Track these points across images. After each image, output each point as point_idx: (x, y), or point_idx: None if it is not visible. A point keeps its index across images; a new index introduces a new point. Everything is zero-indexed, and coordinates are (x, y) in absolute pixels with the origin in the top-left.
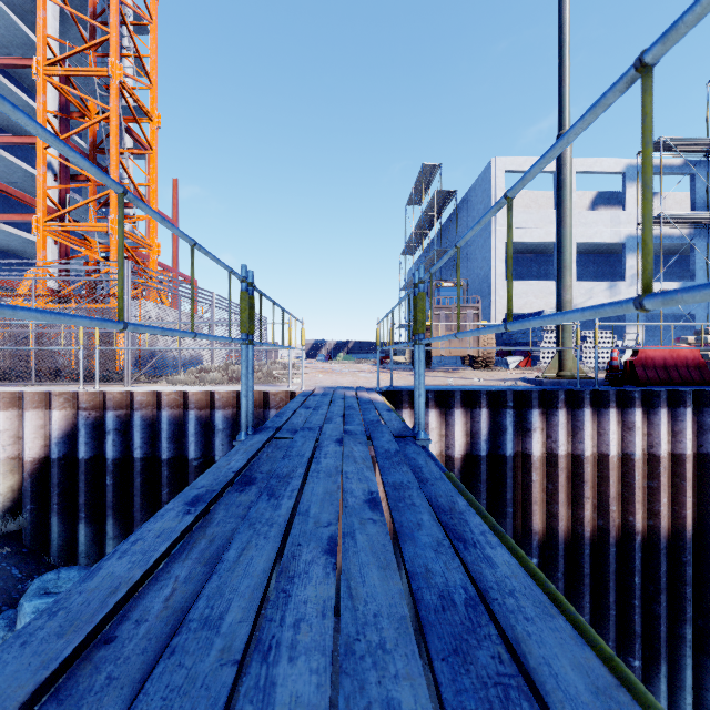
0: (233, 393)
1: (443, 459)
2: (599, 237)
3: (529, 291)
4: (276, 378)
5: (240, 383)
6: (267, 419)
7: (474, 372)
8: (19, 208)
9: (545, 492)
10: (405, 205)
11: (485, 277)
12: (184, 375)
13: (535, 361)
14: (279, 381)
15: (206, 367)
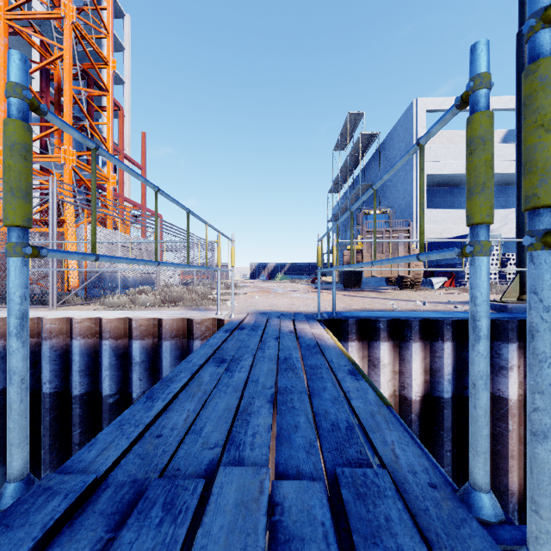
0: (153, 320)
1: (396, 400)
2: (514, 168)
3: (448, 218)
4: (209, 301)
5: (171, 306)
6: (191, 351)
7: (403, 292)
8: None
9: (521, 442)
10: (332, 150)
11: (406, 207)
12: (119, 297)
13: (459, 281)
14: (212, 303)
15: (145, 288)
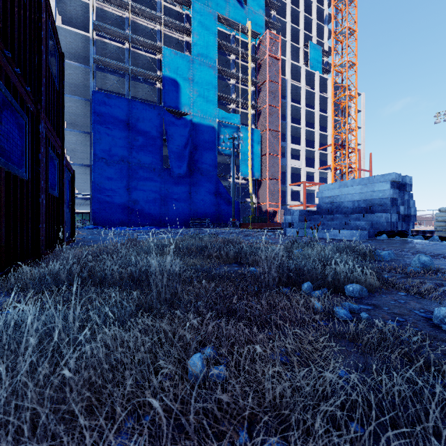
0: None
1: None
2: None
3: None
4: None
5: None
6: None
7: None
8: (321, 180)
9: None
10: None
11: None
12: None
13: None
14: None
15: None
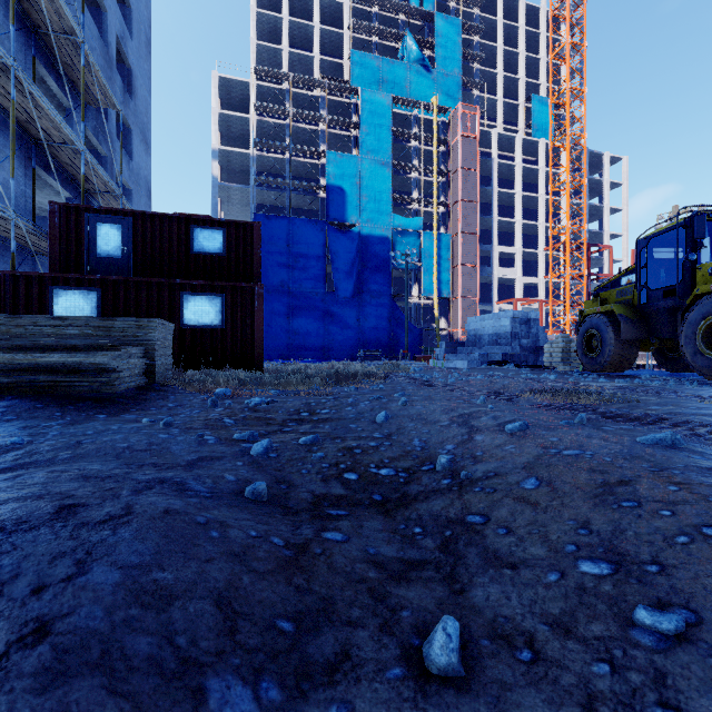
0: None
1: None
2: None
3: None
4: None
5: None
6: None
7: None
8: (554, 292)
9: None
10: None
11: None
12: None
13: None
14: None
15: None
